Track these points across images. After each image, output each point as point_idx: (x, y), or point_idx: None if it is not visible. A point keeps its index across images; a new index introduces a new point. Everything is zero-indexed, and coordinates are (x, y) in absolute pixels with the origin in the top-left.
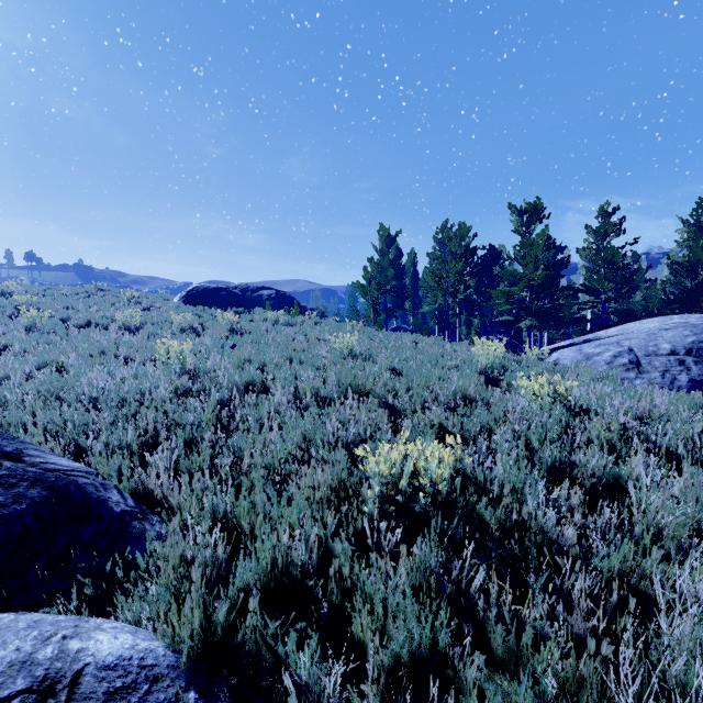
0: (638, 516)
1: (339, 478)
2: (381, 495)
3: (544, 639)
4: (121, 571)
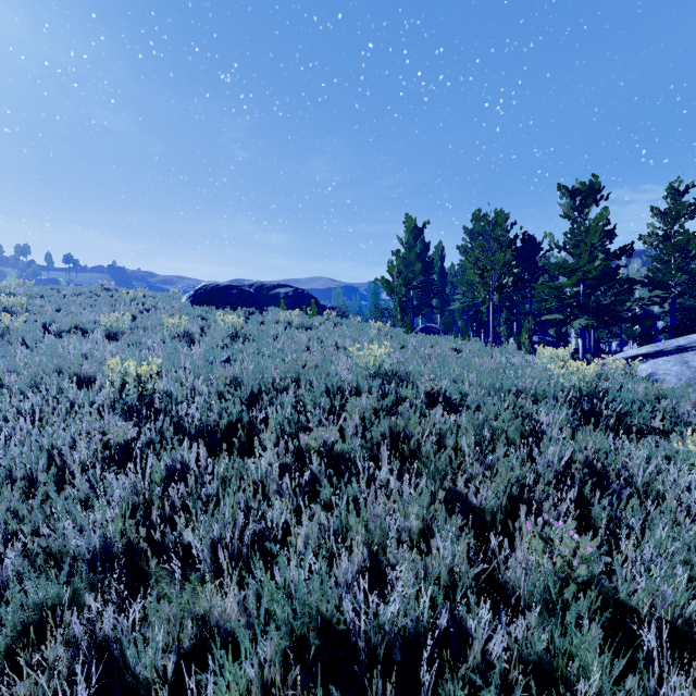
0: None
1: None
2: None
3: None
4: None
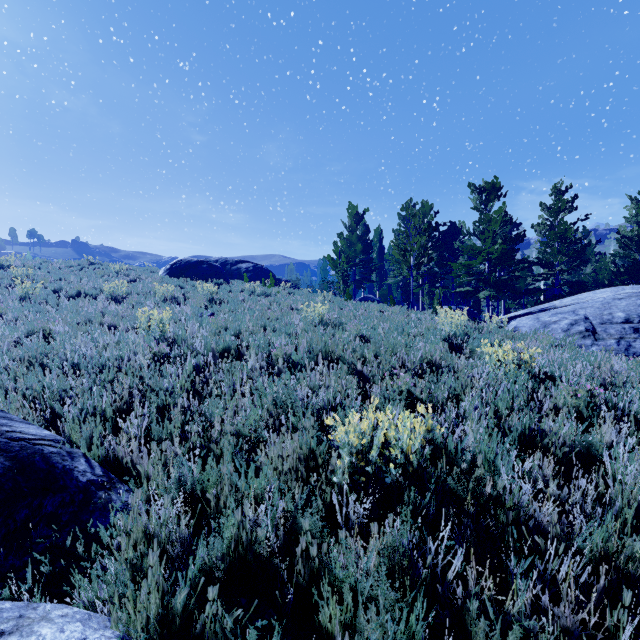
0: (613, 487)
1: (309, 446)
2: (351, 465)
3: (529, 633)
4: (81, 546)
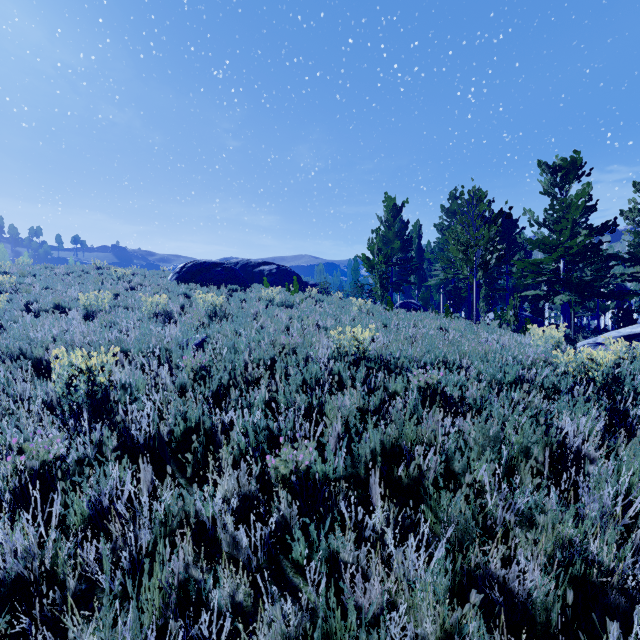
0: None
1: None
2: None
3: None
4: None
